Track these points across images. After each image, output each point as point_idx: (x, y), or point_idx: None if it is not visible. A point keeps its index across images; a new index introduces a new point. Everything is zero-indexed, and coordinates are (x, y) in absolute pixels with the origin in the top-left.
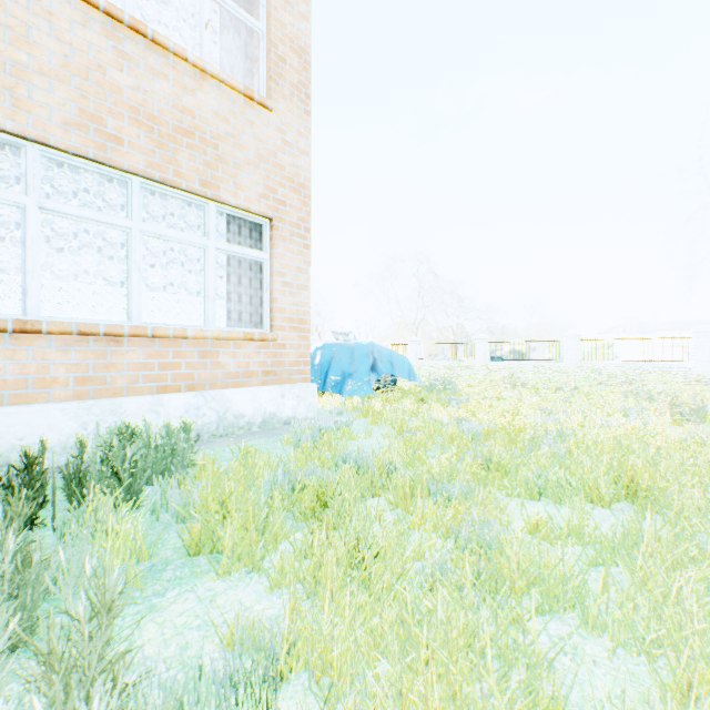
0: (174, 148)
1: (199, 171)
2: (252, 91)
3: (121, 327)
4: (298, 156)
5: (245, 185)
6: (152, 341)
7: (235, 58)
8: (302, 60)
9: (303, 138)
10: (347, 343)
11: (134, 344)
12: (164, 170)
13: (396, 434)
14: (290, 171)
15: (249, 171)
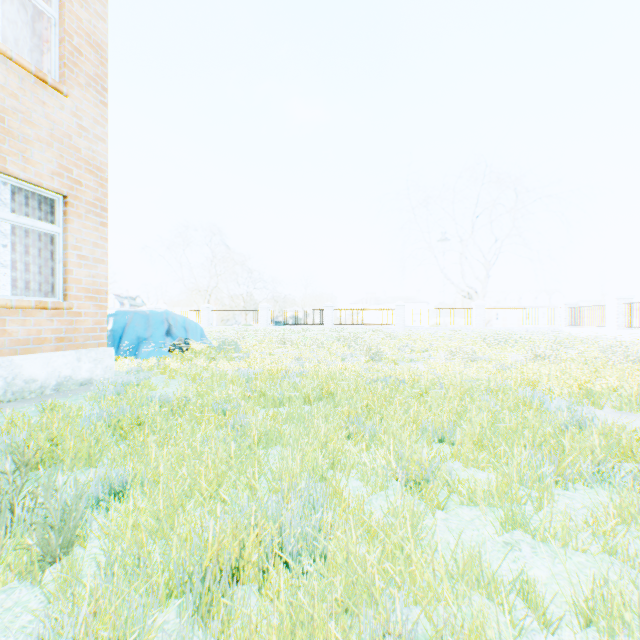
0: None
1: None
2: (45, 74)
3: None
4: (95, 142)
5: (37, 161)
6: None
7: (21, 30)
8: (99, 55)
9: (100, 125)
10: (143, 310)
11: None
12: None
13: (191, 382)
14: (86, 154)
15: (41, 148)
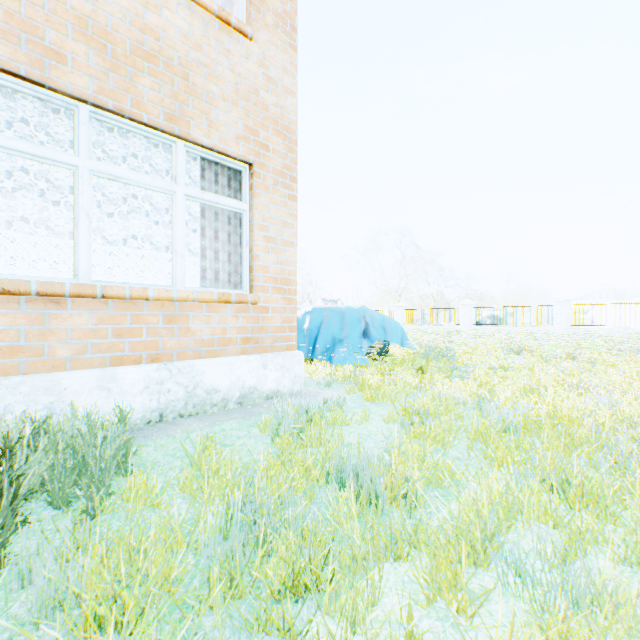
0: (132, 72)
1: (163, 102)
2: (228, 13)
3: (60, 285)
4: (283, 96)
5: (221, 123)
6: (104, 302)
7: None
8: None
9: (288, 75)
10: (337, 307)
11: (80, 306)
12: (120, 98)
13: (401, 419)
14: (273, 111)
15: (225, 107)
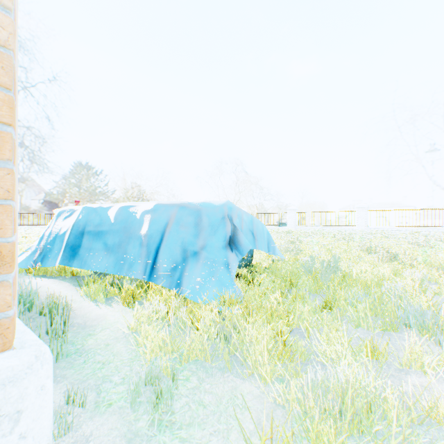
0: None
1: None
2: None
3: None
4: None
5: None
6: None
7: None
8: None
9: None
10: (190, 203)
11: None
12: None
13: None
14: None
15: None
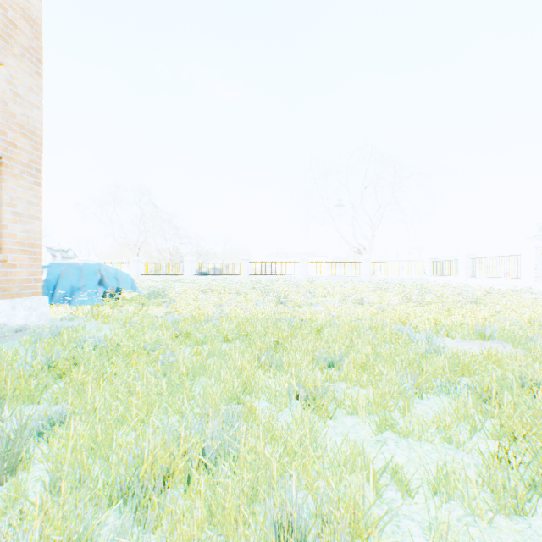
0: None
1: None
2: None
3: None
4: (30, 108)
5: None
6: None
7: None
8: (34, 29)
9: (35, 94)
10: (76, 263)
11: None
12: None
13: (123, 326)
14: (21, 119)
15: None
